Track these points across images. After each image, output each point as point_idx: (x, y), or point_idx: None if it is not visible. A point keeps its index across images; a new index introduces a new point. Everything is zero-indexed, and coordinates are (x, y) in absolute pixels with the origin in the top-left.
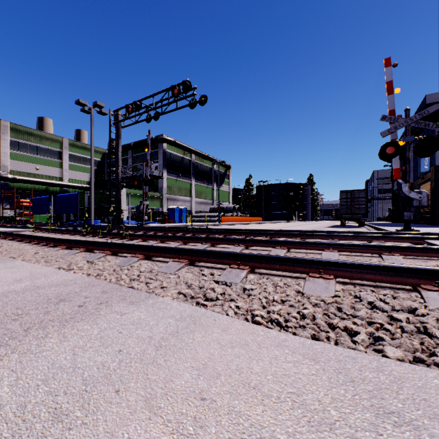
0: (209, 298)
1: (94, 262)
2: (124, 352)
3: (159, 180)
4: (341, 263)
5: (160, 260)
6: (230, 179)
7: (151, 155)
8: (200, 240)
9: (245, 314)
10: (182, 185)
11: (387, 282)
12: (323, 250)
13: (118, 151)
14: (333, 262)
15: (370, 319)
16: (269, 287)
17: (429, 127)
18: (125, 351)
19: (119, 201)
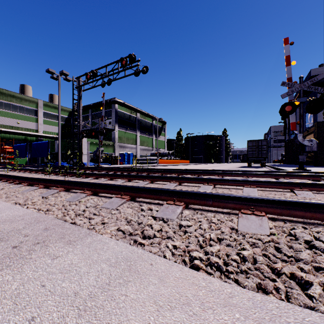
0: (147, 236)
1: (47, 197)
2: (36, 321)
3: (112, 132)
4: (271, 200)
5: (106, 196)
6: (165, 132)
7: (106, 113)
8: (142, 178)
9: (183, 256)
10: (130, 136)
11: (317, 219)
12: (243, 186)
13: (79, 109)
14: (263, 199)
15: (318, 264)
16: (204, 223)
17: (318, 91)
18: (38, 320)
19: (80, 147)
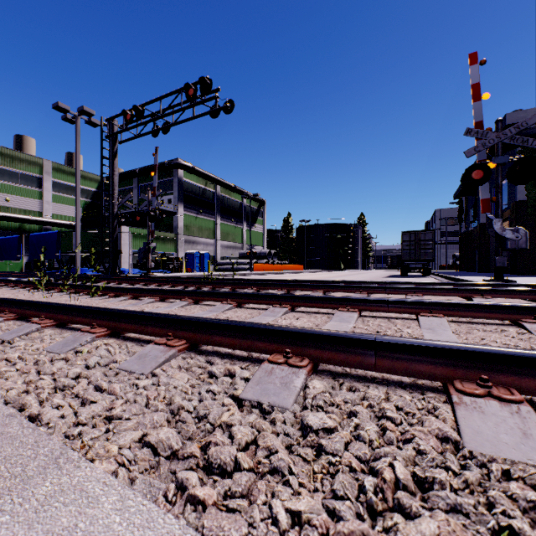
0: (214, 471)
1: (10, 342)
2: None
3: (173, 217)
4: (531, 359)
5: (138, 339)
6: (264, 217)
7: (164, 185)
8: (220, 297)
9: None
10: (204, 224)
11: None
12: (418, 314)
13: (113, 174)
14: (509, 355)
15: None
16: (367, 422)
17: (528, 145)
18: None
19: (114, 242)
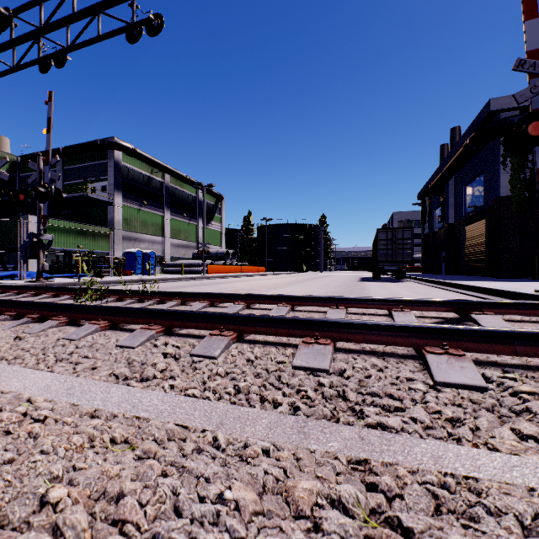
0: None
1: None
2: None
3: (108, 208)
4: None
5: None
6: (222, 214)
7: (96, 168)
8: None
9: None
10: (149, 218)
11: None
12: None
13: None
14: None
15: None
16: None
17: None
18: None
19: None
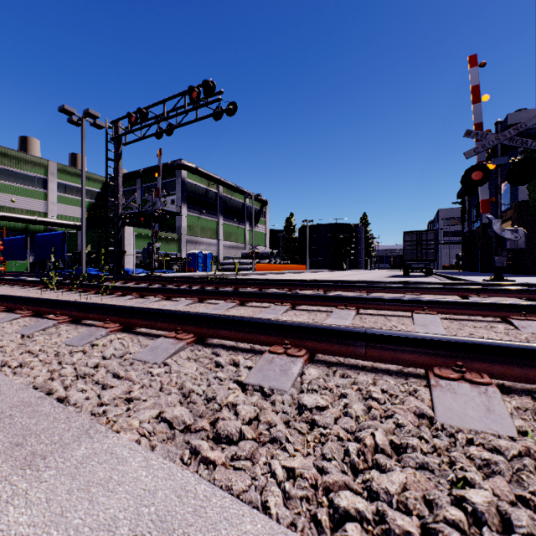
0: (223, 439)
1: (31, 337)
2: None
3: (176, 218)
4: (501, 348)
5: (148, 333)
6: (266, 217)
7: (167, 185)
8: (223, 295)
9: (314, 509)
10: (207, 224)
11: None
12: (412, 311)
13: (117, 175)
14: (482, 345)
15: None
16: (355, 402)
17: (527, 146)
18: None
19: (118, 242)
